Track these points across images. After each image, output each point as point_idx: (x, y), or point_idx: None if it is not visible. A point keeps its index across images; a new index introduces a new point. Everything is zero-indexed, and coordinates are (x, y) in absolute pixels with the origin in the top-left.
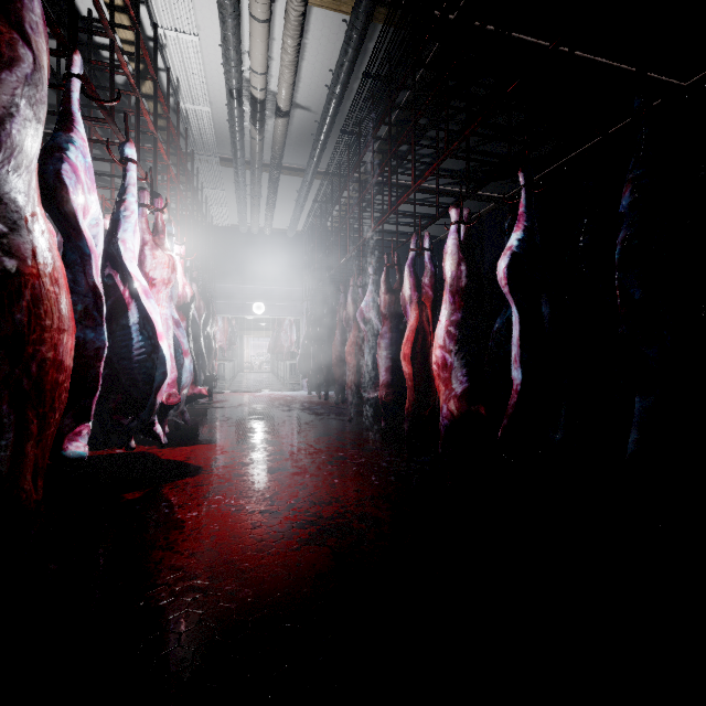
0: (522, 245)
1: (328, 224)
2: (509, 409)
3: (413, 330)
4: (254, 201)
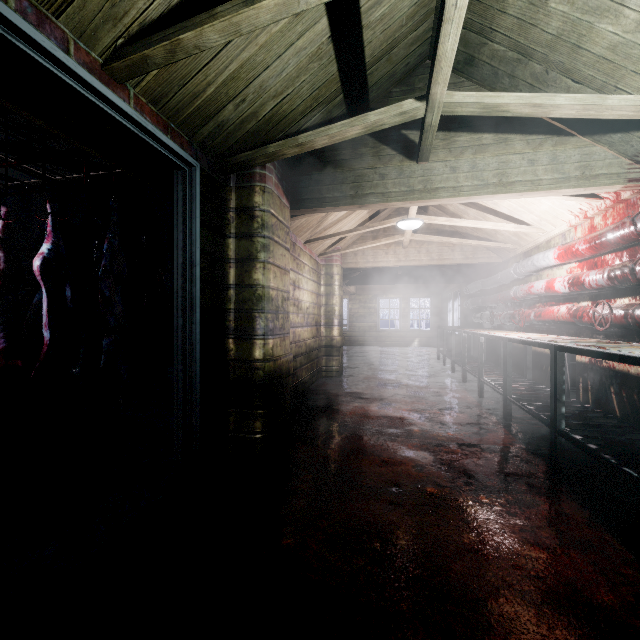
0: (51, 252)
1: None
2: (41, 356)
3: None
4: None
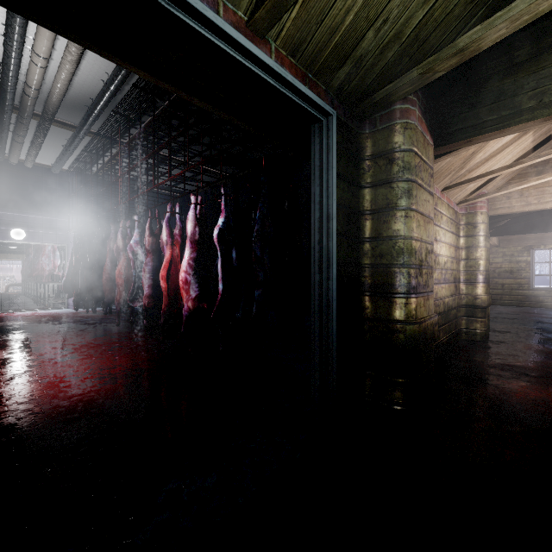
0: (224, 224)
1: (95, 169)
2: (218, 303)
3: (169, 262)
4: (18, 138)
